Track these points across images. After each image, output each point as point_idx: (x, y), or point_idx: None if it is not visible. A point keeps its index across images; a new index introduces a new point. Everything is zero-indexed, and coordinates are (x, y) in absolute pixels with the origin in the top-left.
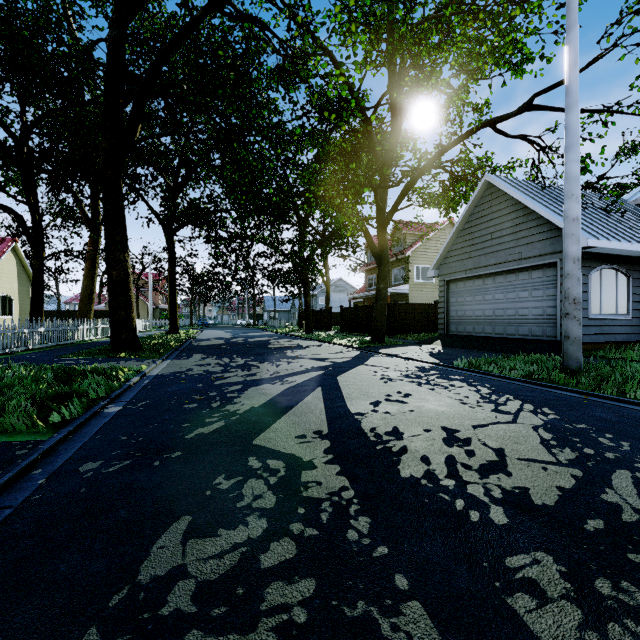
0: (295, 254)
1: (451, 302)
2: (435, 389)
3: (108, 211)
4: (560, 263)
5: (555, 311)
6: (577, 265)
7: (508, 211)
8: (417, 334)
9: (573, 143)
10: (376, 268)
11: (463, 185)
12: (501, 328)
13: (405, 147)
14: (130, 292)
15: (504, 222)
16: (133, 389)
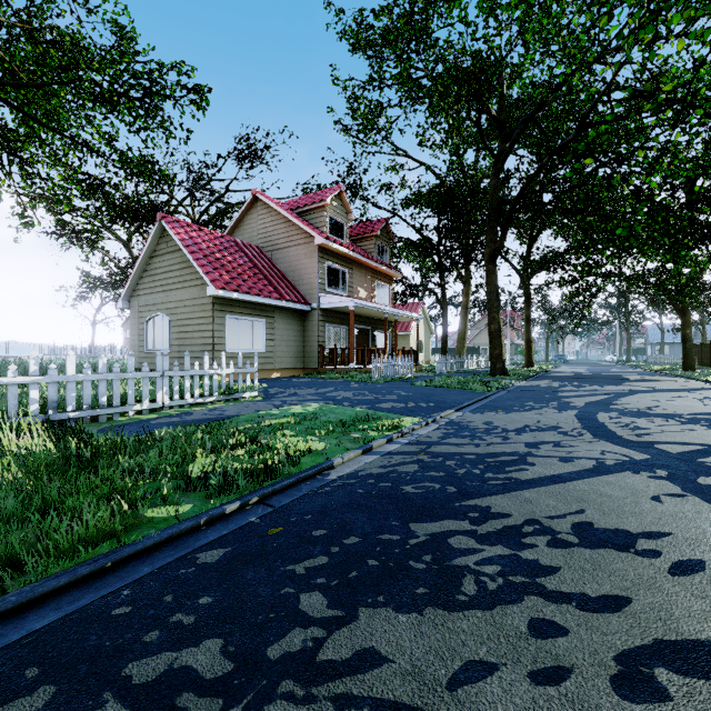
0: (658, 286)
1: None
2: (706, 402)
3: (489, 289)
4: None
5: None
6: None
7: None
8: None
9: None
10: None
11: None
12: None
13: None
14: (501, 338)
15: None
16: (510, 388)
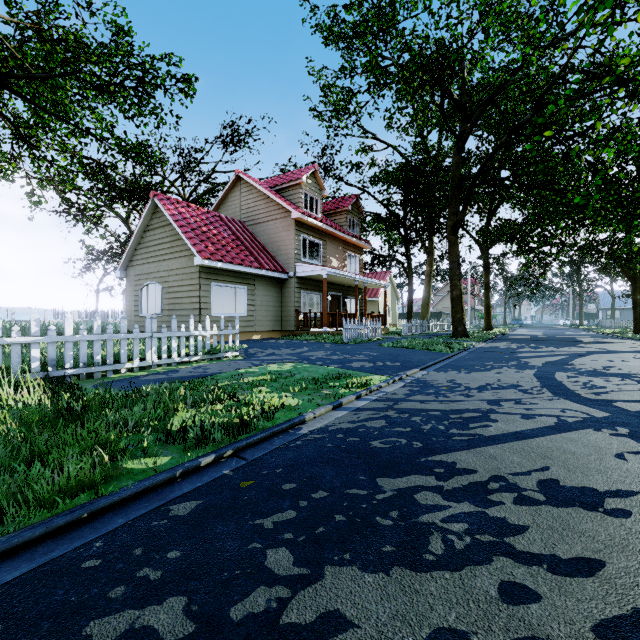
0: (611, 255)
1: None
2: None
3: (451, 259)
4: None
5: None
6: None
7: None
8: None
9: None
10: None
11: None
12: None
13: None
14: (462, 303)
15: None
16: (471, 349)
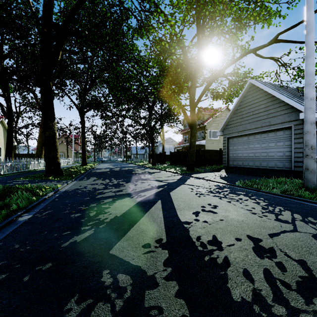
0: (146, 124)
1: (230, 149)
2: (231, 201)
3: (43, 99)
4: (294, 127)
5: (290, 154)
6: (313, 126)
7: (262, 99)
8: (211, 166)
9: (311, 53)
10: (188, 132)
11: (236, 86)
12: (258, 163)
13: (204, 67)
14: (56, 143)
15: (260, 105)
16: (46, 201)
